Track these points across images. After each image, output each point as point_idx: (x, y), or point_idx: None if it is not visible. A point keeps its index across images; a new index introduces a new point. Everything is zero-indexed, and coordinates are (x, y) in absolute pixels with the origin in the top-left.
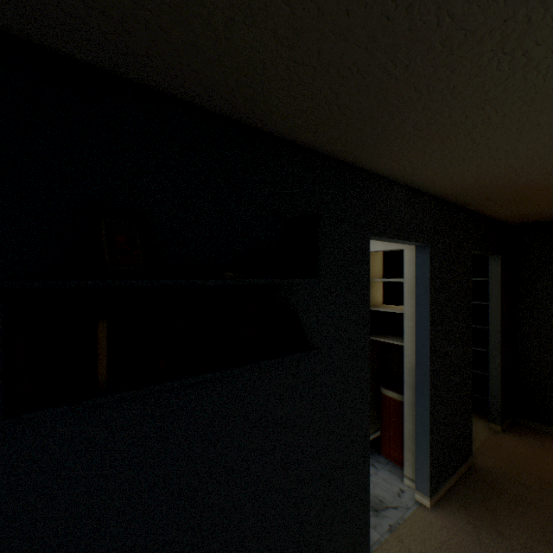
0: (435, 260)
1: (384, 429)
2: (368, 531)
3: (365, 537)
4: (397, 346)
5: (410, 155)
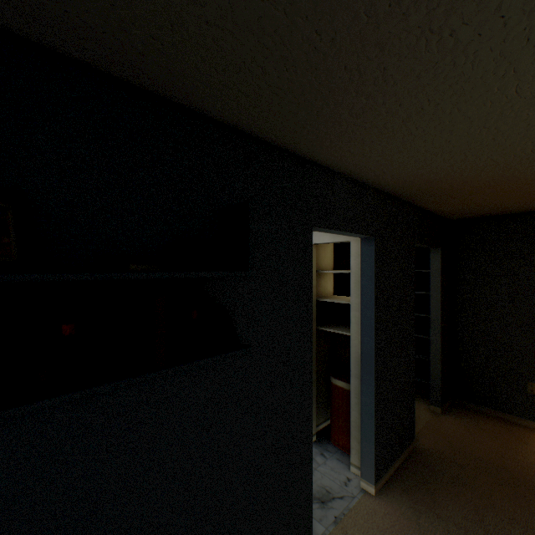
0: (379, 252)
1: (334, 418)
2: (311, 528)
3: (307, 534)
4: (346, 336)
5: (351, 144)
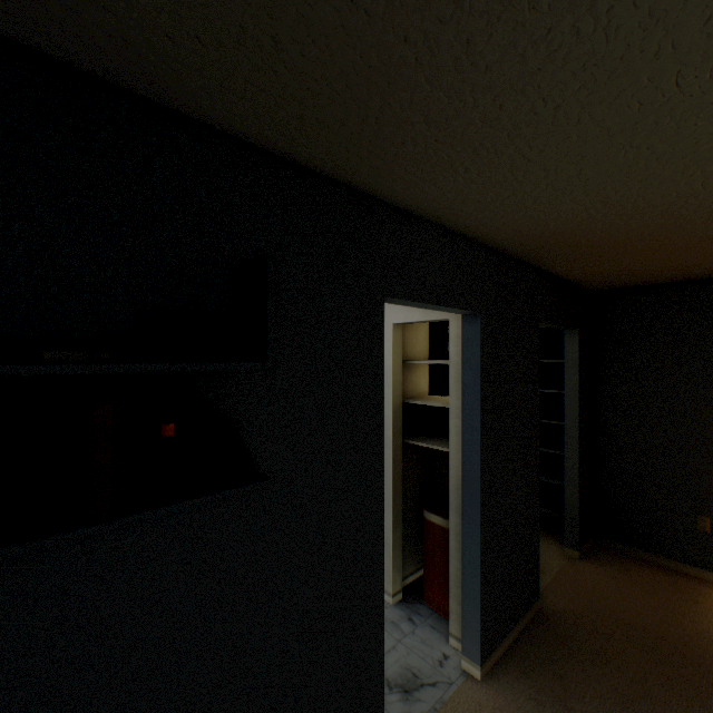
0: (488, 335)
1: (428, 568)
2: None
3: None
4: (446, 452)
5: (436, 175)
